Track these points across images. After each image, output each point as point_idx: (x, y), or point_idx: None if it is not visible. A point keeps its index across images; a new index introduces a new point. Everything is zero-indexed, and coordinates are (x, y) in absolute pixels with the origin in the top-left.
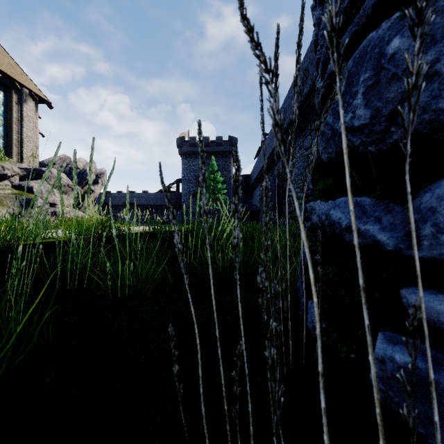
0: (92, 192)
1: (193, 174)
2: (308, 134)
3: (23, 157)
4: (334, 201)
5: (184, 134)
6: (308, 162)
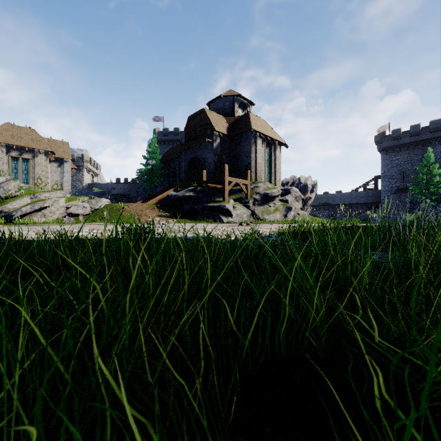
0: (310, 199)
1: (396, 169)
2: None
3: (275, 182)
4: None
5: (384, 128)
6: None
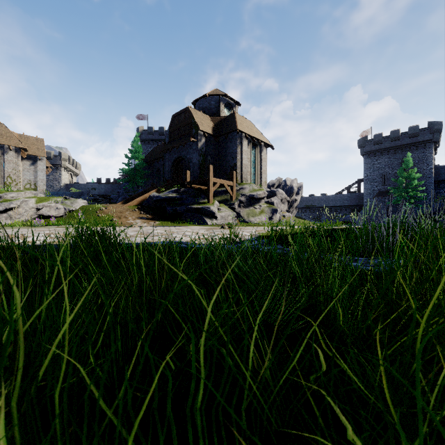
0: (296, 201)
1: (377, 172)
2: None
3: (261, 184)
4: None
5: (366, 132)
6: None
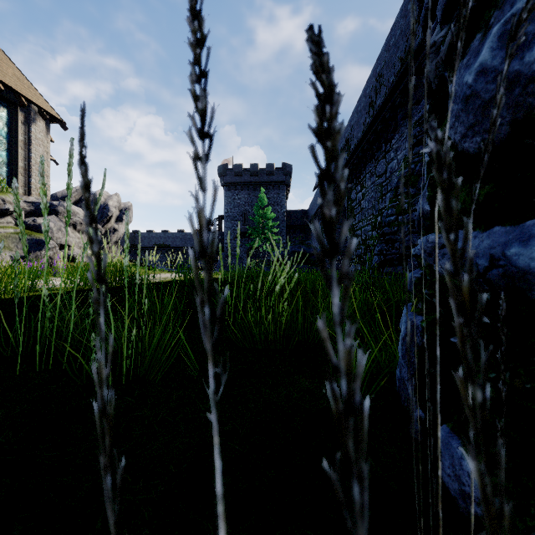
0: (115, 231)
1: (238, 209)
2: (382, 157)
3: (31, 189)
4: (516, 226)
5: (228, 161)
6: (382, 192)
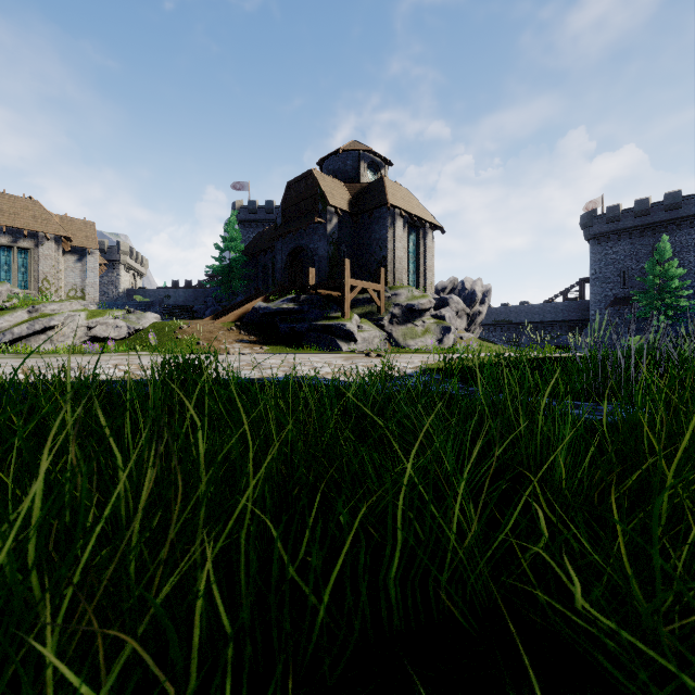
0: (480, 314)
1: (612, 268)
2: None
3: (425, 287)
4: None
5: (594, 204)
6: None
